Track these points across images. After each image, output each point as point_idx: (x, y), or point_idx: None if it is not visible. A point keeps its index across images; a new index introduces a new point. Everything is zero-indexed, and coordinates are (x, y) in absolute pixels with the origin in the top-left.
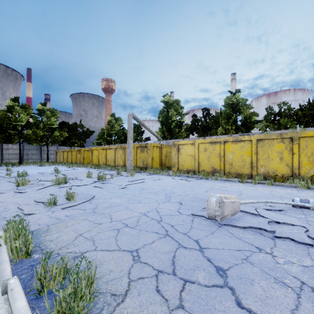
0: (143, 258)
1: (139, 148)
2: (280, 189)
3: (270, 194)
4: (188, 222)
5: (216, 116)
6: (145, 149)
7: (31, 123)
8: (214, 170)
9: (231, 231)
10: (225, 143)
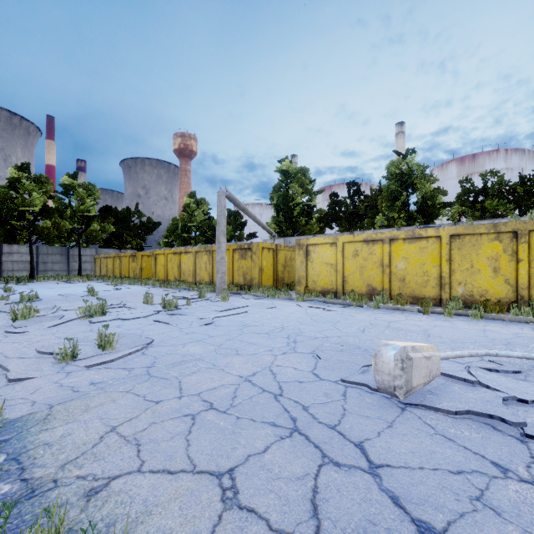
0: (244, 496)
1: (238, 252)
2: (498, 325)
3: (482, 335)
4: (336, 397)
5: (371, 196)
6: (249, 254)
7: (50, 209)
8: (372, 289)
9: (428, 420)
10: (392, 243)
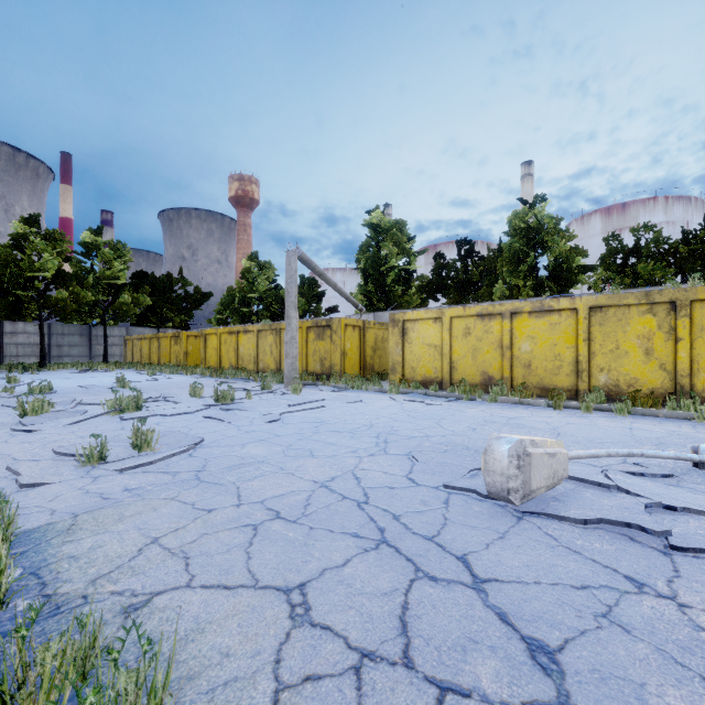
0: (318, 613)
1: (313, 331)
2: (650, 423)
3: (628, 434)
4: (436, 505)
5: (488, 258)
6: (328, 333)
7: (67, 275)
8: (488, 379)
9: (550, 531)
10: (514, 318)
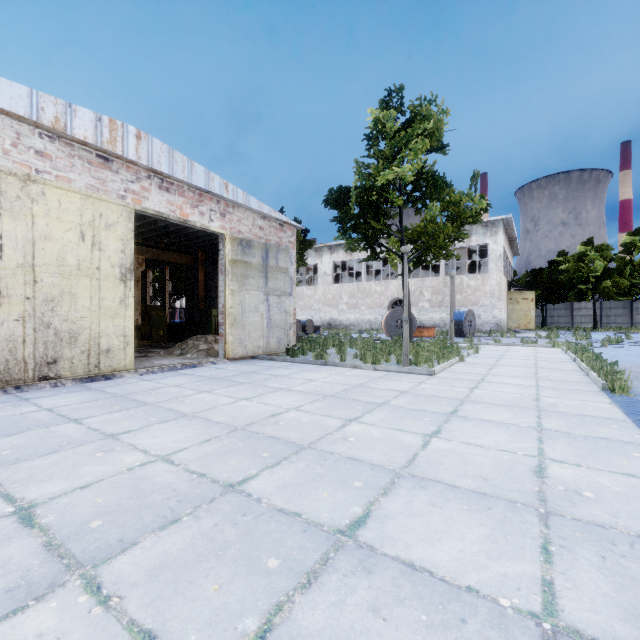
0: (604, 353)
1: None
2: None
3: None
4: None
5: None
6: None
7: (610, 271)
8: None
9: None
10: None
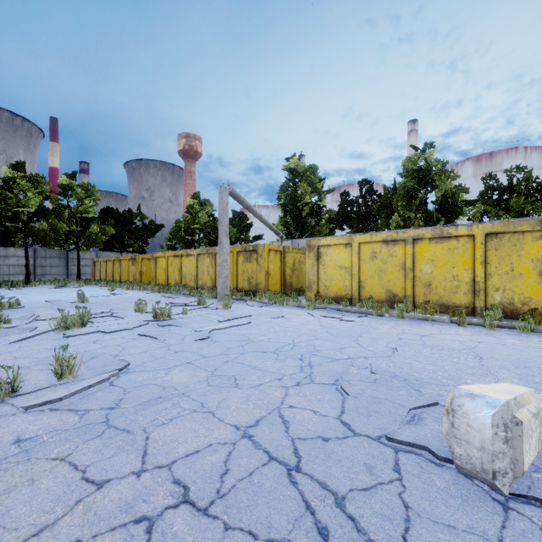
0: None
1: (242, 254)
2: None
3: None
4: (386, 475)
5: (385, 195)
6: (254, 256)
7: (47, 210)
8: (392, 296)
9: None
10: (415, 243)
